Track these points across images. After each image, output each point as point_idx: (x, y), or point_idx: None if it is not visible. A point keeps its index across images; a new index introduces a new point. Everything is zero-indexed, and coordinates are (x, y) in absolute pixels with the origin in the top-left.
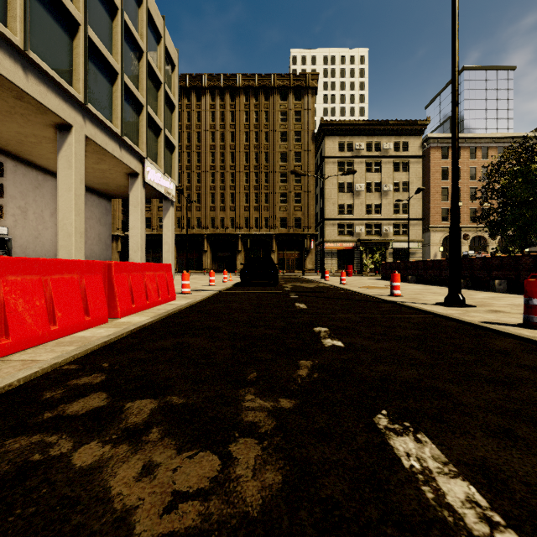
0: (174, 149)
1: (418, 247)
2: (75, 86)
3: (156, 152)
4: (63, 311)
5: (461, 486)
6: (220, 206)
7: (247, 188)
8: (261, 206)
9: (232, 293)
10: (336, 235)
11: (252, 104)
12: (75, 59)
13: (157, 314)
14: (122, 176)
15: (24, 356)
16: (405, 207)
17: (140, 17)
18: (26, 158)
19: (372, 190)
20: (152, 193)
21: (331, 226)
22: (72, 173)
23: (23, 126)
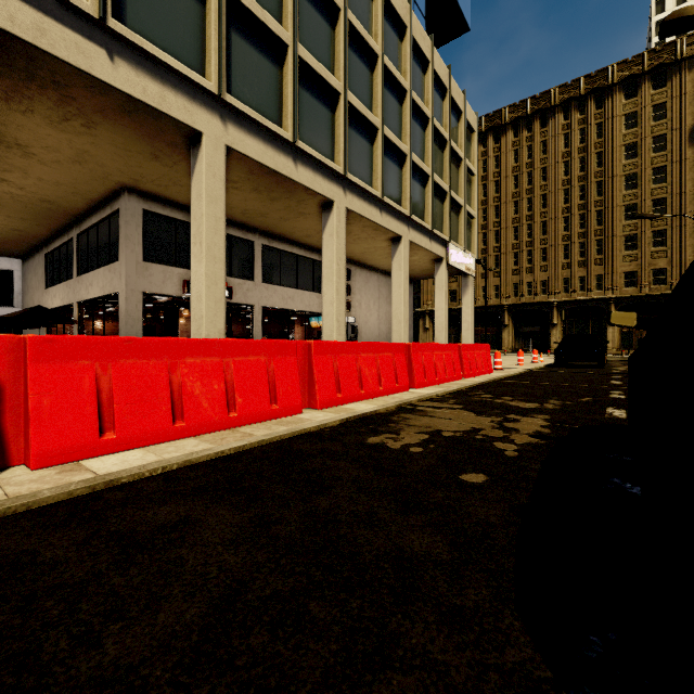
0: (474, 221)
1: None
2: (404, 205)
3: (457, 231)
4: (448, 370)
5: (621, 414)
6: (525, 268)
7: (566, 238)
8: (589, 260)
9: (543, 371)
10: None
11: (575, 121)
12: (404, 184)
13: (487, 378)
14: (428, 262)
15: (444, 385)
16: None
17: (444, 109)
18: (362, 262)
19: None
20: (451, 271)
21: None
22: (402, 273)
23: (370, 244)
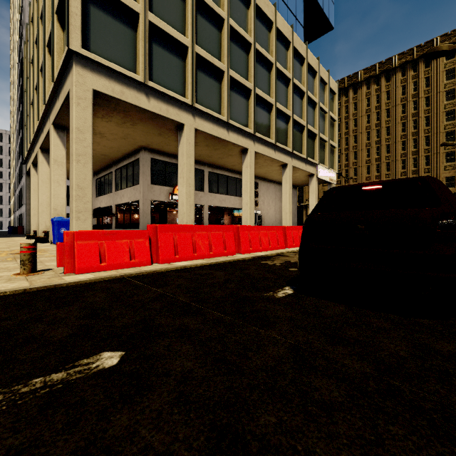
0: (335, 149)
1: None
2: (289, 145)
3: (323, 157)
4: None
5: None
6: (375, 176)
7: (403, 155)
8: (420, 169)
9: None
10: None
11: (410, 76)
12: (289, 133)
13: None
14: (305, 177)
15: None
16: None
17: (315, 84)
18: (264, 177)
19: None
20: (320, 181)
21: None
22: (287, 185)
23: (269, 168)
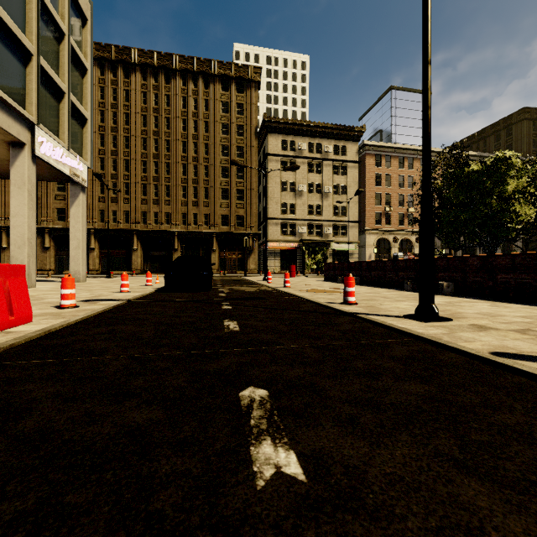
0: (86, 122)
1: (355, 248)
2: None
3: (56, 120)
4: None
5: None
6: (153, 199)
7: (184, 181)
8: (200, 202)
9: (144, 303)
10: (279, 235)
11: (191, 90)
12: None
13: None
14: (0, 145)
15: None
16: (344, 210)
17: None
18: None
19: (313, 191)
20: (52, 173)
21: (274, 226)
22: None
23: None
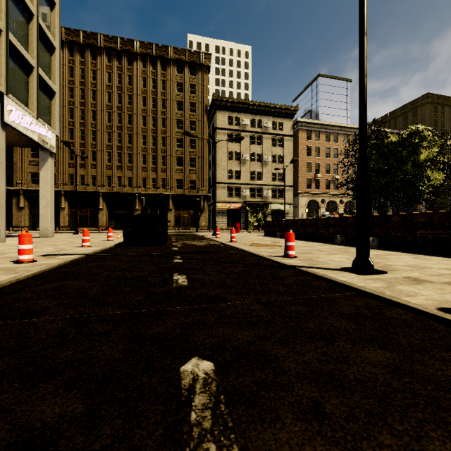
0: (54, 95)
1: (290, 208)
2: None
3: (25, 92)
4: None
5: None
6: (117, 165)
7: (144, 150)
8: (158, 168)
9: (101, 257)
10: (226, 197)
11: (150, 71)
12: None
13: None
14: None
15: None
16: (281, 176)
17: None
18: None
19: (255, 160)
20: (23, 140)
21: (221, 189)
22: None
23: None
